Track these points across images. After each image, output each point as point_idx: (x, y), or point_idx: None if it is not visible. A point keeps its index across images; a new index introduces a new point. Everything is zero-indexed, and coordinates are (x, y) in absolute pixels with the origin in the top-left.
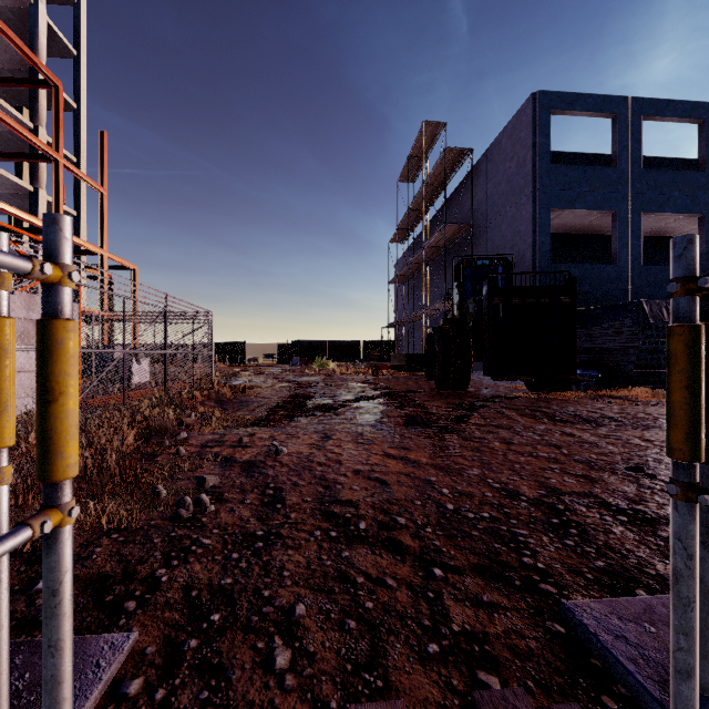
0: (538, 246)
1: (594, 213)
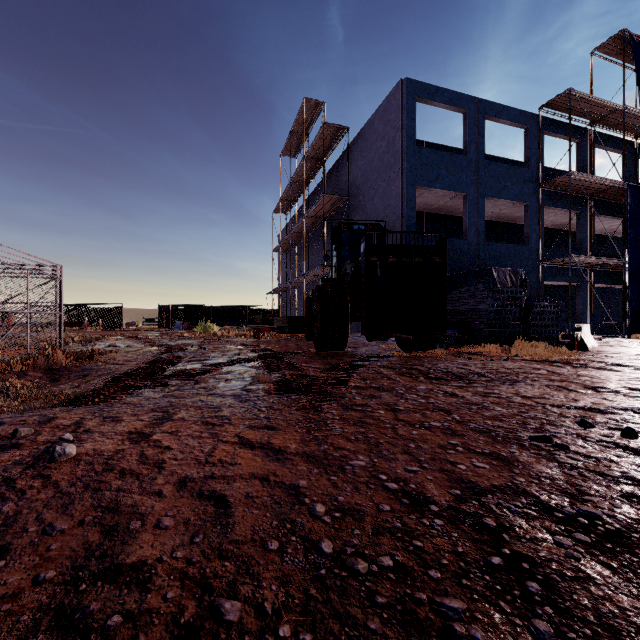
0: (406, 218)
1: (449, 193)
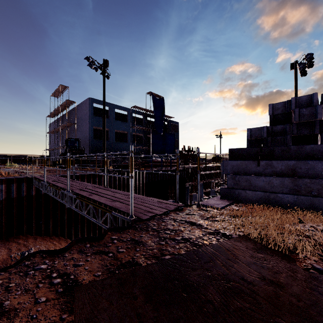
0: (90, 135)
1: None
